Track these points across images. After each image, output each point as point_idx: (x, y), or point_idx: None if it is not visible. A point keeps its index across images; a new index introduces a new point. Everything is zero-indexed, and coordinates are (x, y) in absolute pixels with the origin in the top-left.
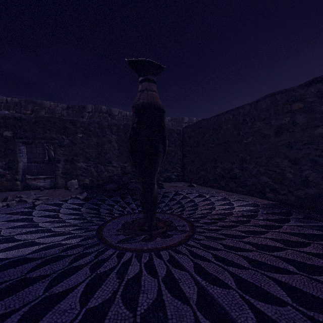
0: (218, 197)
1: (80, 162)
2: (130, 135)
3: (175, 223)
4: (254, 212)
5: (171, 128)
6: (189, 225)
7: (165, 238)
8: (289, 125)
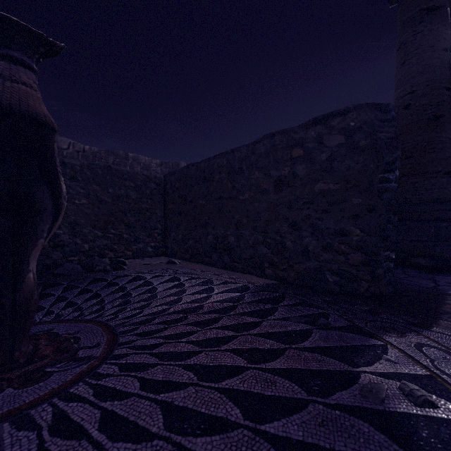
0: (199, 279)
1: None
2: None
3: (82, 343)
4: (235, 302)
5: (145, 174)
6: (106, 344)
7: (24, 388)
8: (289, 178)
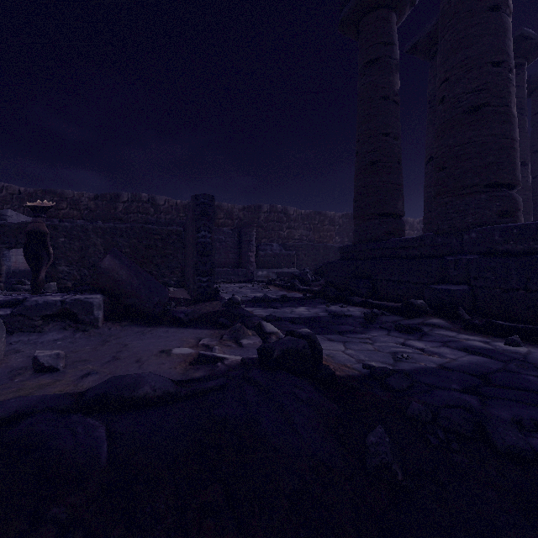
0: None
1: (62, 266)
2: (24, 248)
3: None
4: None
5: (169, 229)
6: None
7: None
8: None
